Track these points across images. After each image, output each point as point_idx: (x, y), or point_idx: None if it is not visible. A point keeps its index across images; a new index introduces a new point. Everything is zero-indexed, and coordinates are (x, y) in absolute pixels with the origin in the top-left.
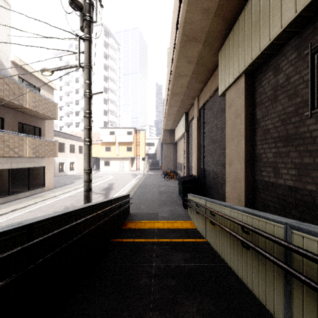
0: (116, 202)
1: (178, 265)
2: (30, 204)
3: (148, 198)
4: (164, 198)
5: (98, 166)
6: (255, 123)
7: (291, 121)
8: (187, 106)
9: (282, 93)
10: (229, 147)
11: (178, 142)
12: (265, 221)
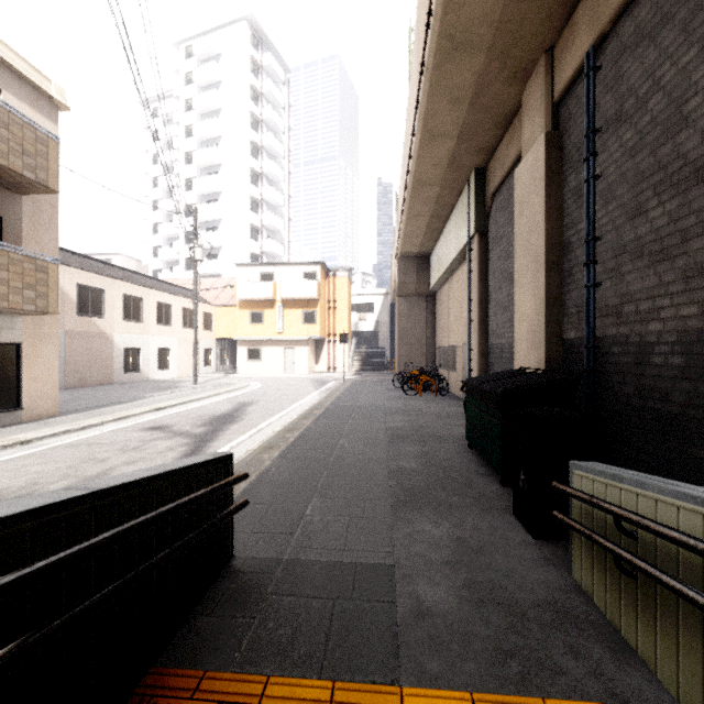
0: None
1: None
2: None
3: (347, 458)
4: (413, 465)
5: (235, 361)
6: None
7: None
8: (488, 128)
9: None
10: None
11: (441, 289)
12: None
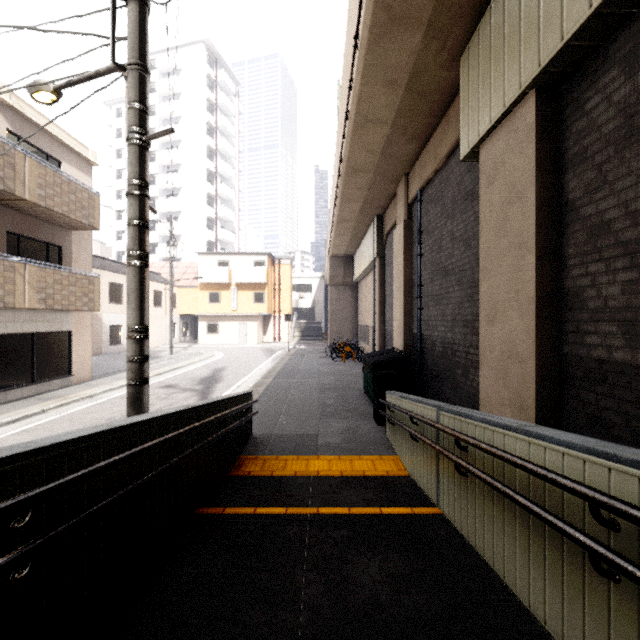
0: (213, 412)
1: (372, 599)
2: (29, 414)
3: (296, 399)
4: (332, 402)
5: (194, 333)
6: (564, 213)
7: None
8: (381, 199)
9: None
10: (489, 278)
11: (361, 283)
12: None
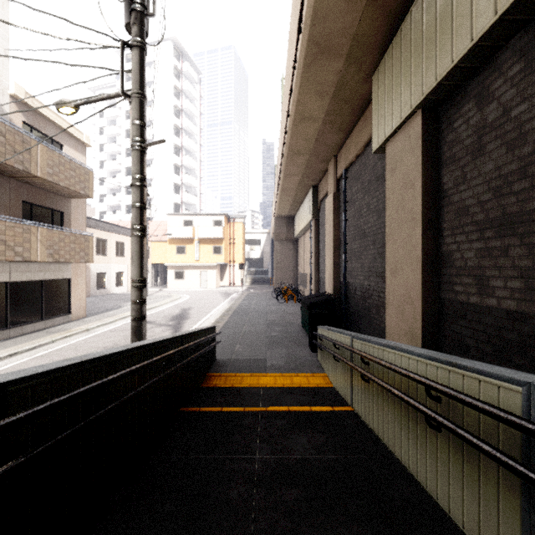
0: (190, 340)
1: (302, 457)
2: (42, 344)
3: (248, 332)
4: (277, 334)
5: (164, 279)
6: (441, 198)
7: (513, 191)
8: (315, 174)
9: (495, 138)
10: (392, 242)
11: (301, 238)
12: (477, 378)
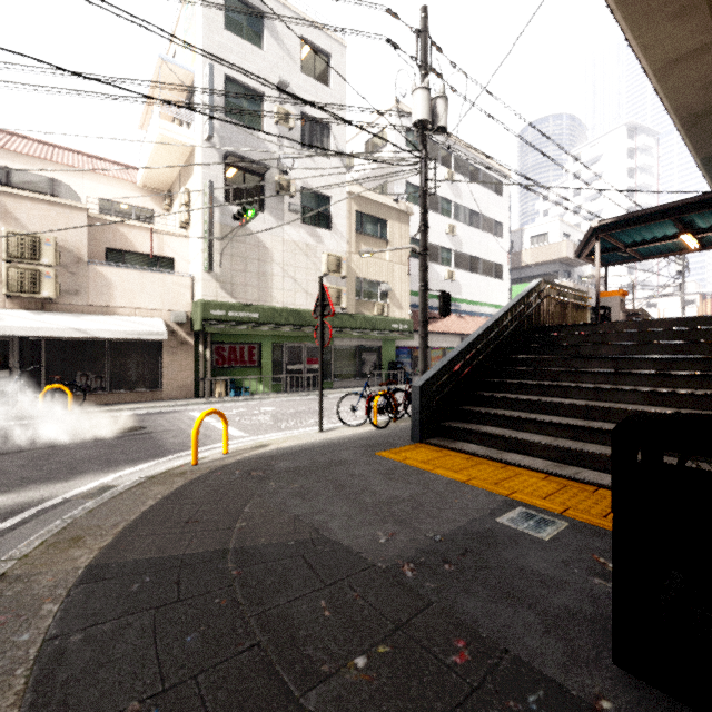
0: None
1: None
2: None
3: None
4: None
5: None
6: None
7: None
8: None
9: None
10: None
11: None
12: None
